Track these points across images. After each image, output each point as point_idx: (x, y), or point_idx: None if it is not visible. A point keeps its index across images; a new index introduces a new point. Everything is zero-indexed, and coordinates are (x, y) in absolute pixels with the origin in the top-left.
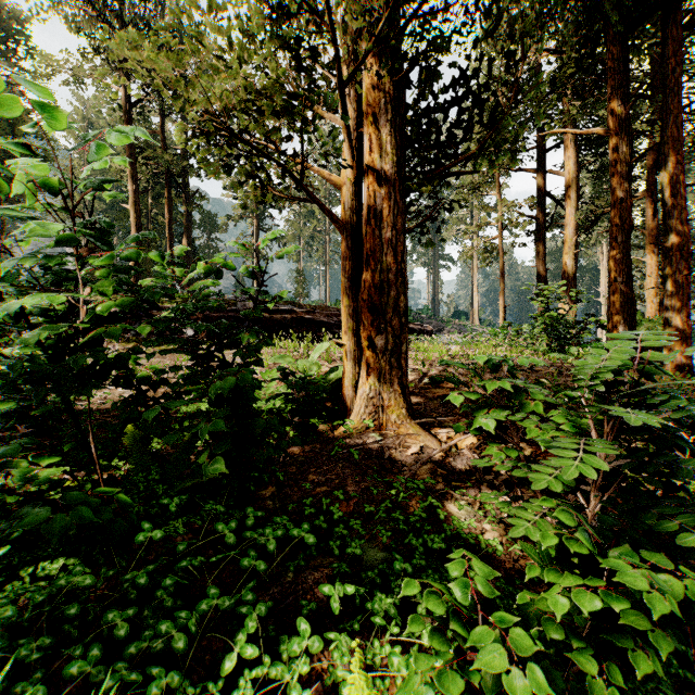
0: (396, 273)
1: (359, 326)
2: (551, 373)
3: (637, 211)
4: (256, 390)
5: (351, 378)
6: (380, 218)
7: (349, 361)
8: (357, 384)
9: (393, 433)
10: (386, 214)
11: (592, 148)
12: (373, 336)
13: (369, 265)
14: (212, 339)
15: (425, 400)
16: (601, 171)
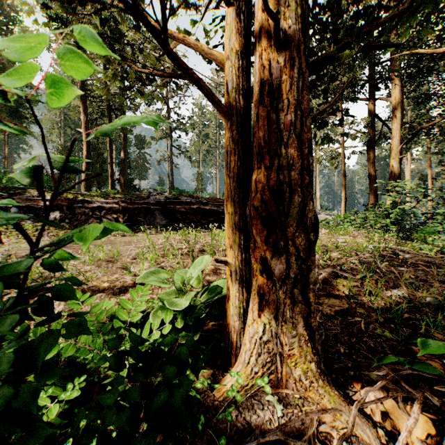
0: (302, 170)
1: (248, 238)
2: (439, 273)
3: (436, 129)
4: (121, 316)
5: (237, 306)
6: (277, 96)
7: (234, 283)
8: (245, 314)
9: (297, 397)
10: (286, 89)
11: (411, 81)
12: (267, 257)
13: (262, 160)
14: (128, 225)
15: (321, 317)
16: (418, 97)
